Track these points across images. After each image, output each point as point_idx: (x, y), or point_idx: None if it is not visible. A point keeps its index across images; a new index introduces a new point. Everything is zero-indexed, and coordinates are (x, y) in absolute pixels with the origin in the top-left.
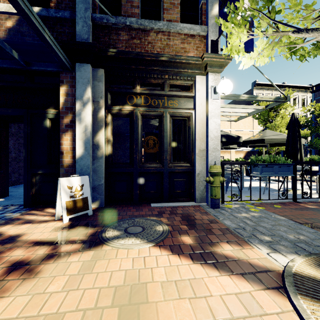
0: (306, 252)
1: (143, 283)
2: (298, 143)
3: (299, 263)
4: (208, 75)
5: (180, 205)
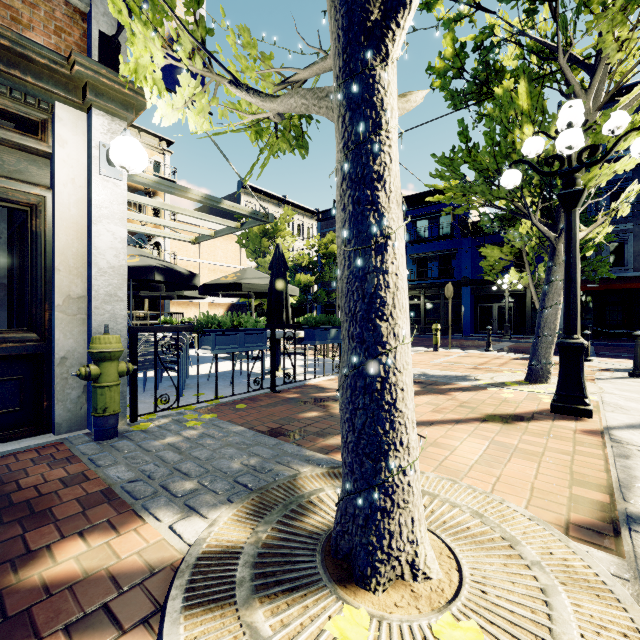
0: (247, 491)
1: None
2: (284, 294)
3: (222, 524)
4: (93, 113)
5: None
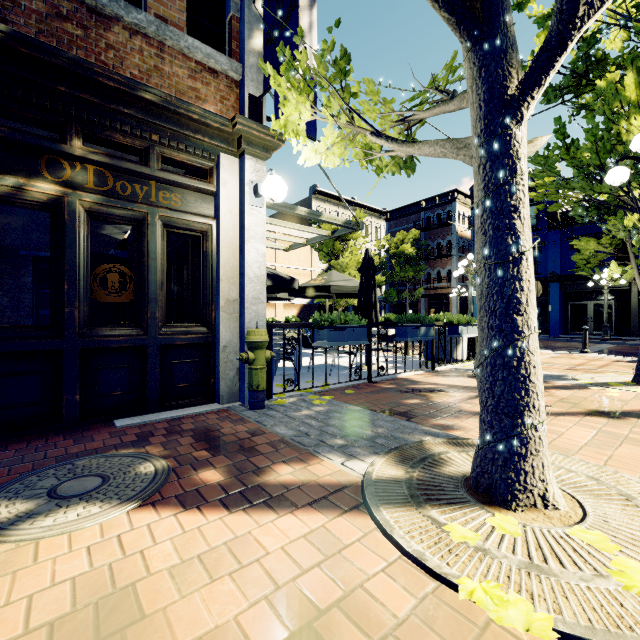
0: (386, 448)
1: (125, 588)
2: (373, 295)
3: (380, 465)
4: (245, 158)
5: (188, 414)
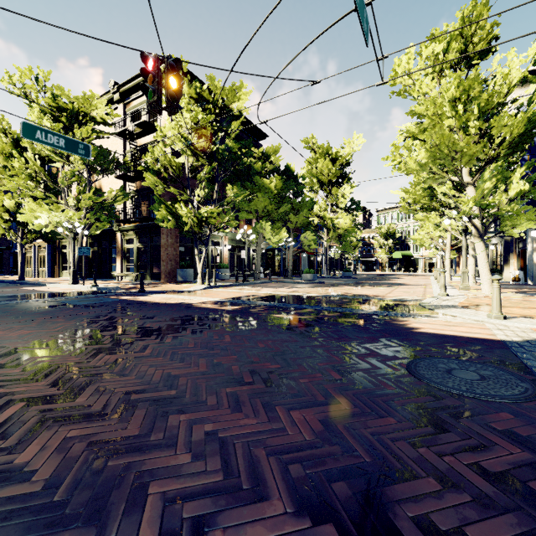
0: None
1: None
2: None
3: None
4: None
5: None
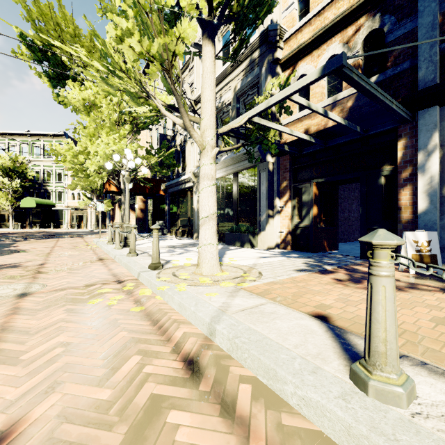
0: None
1: None
2: None
3: None
4: None
5: None
